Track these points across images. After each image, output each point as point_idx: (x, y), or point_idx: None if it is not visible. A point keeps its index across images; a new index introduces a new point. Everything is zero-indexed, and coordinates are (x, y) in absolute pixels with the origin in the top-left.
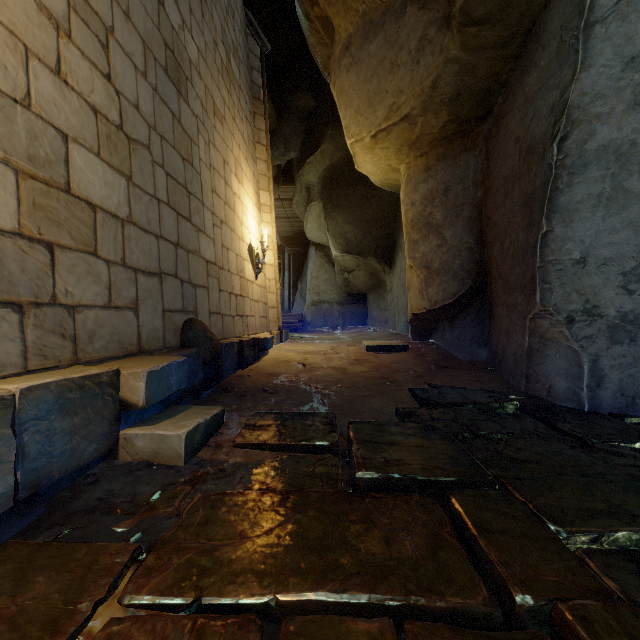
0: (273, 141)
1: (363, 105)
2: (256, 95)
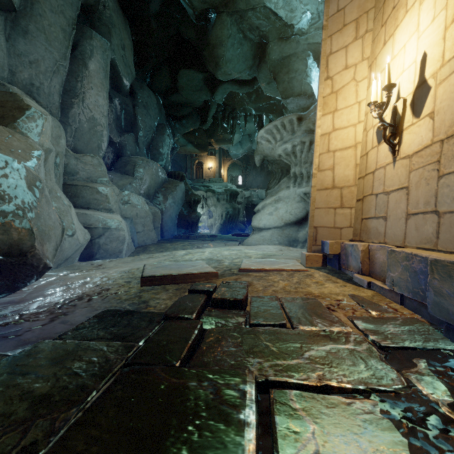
0: None
1: None
2: None
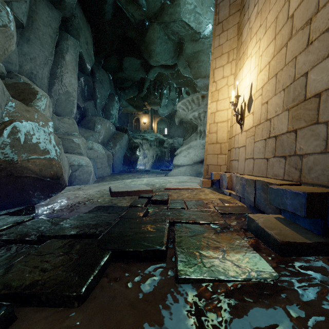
0: None
1: None
2: None
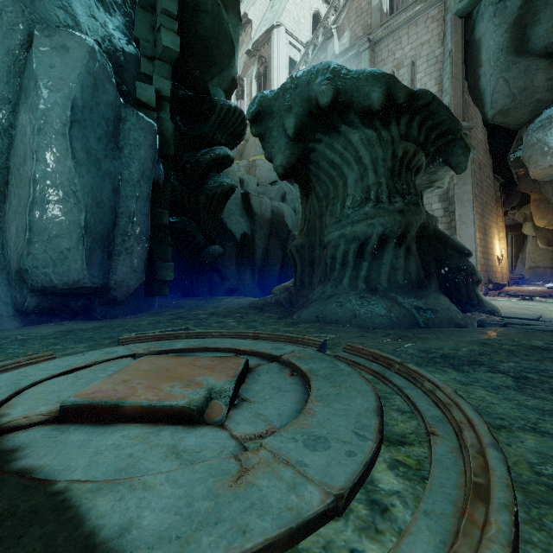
0: (503, 204)
1: (540, 218)
2: (497, 200)
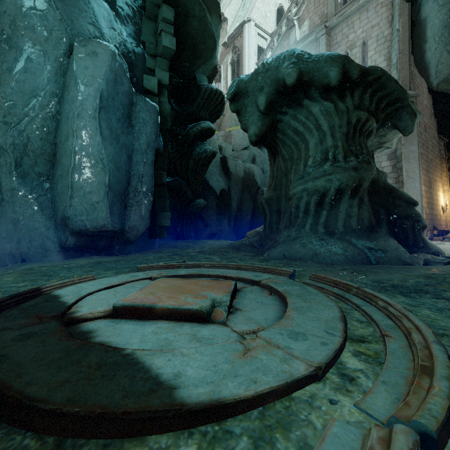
0: (448, 161)
1: None
2: (442, 157)
